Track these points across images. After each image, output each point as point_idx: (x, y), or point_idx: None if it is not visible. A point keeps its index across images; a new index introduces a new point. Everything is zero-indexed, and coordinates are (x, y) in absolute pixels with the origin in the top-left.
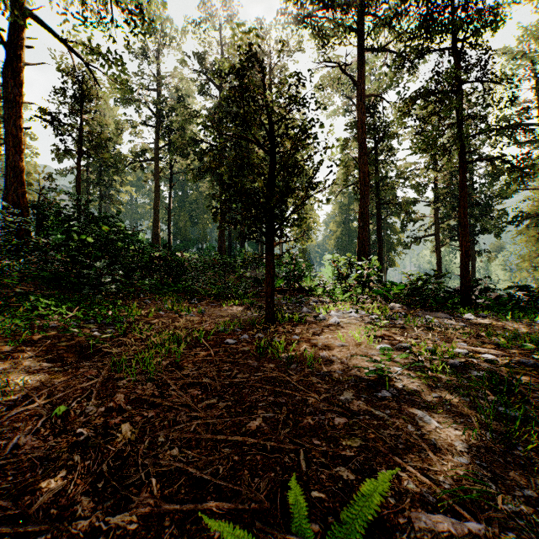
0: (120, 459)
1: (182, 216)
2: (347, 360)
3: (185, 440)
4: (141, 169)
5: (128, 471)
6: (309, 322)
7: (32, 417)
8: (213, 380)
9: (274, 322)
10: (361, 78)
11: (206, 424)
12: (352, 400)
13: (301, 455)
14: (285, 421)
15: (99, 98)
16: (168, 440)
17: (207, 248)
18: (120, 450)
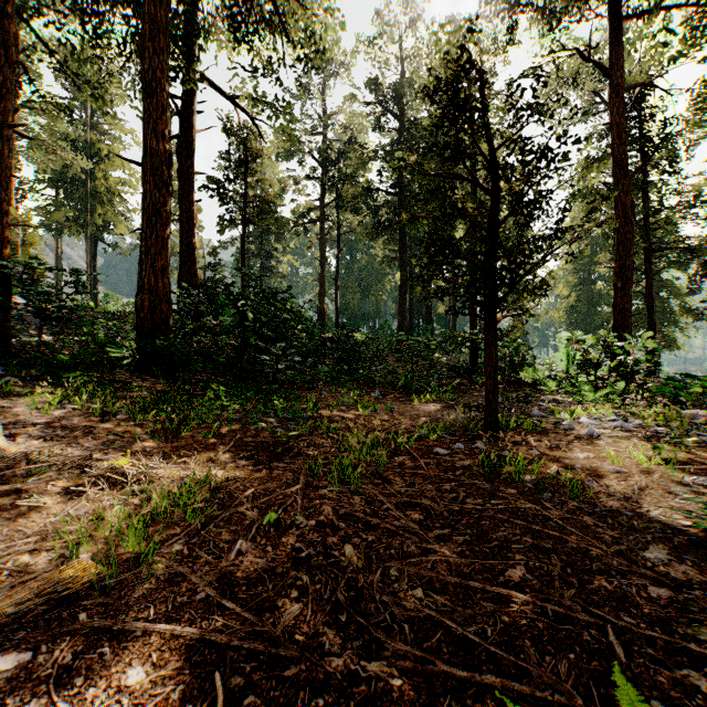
0: (353, 589)
1: (350, 287)
2: (635, 496)
3: (425, 580)
4: (305, 233)
5: (367, 606)
6: (549, 432)
7: (243, 520)
8: (434, 502)
9: (498, 428)
10: (619, 60)
11: (445, 561)
12: (669, 562)
13: (609, 635)
14: (563, 577)
15: (264, 156)
16: (404, 576)
17: (381, 326)
18: (351, 579)
